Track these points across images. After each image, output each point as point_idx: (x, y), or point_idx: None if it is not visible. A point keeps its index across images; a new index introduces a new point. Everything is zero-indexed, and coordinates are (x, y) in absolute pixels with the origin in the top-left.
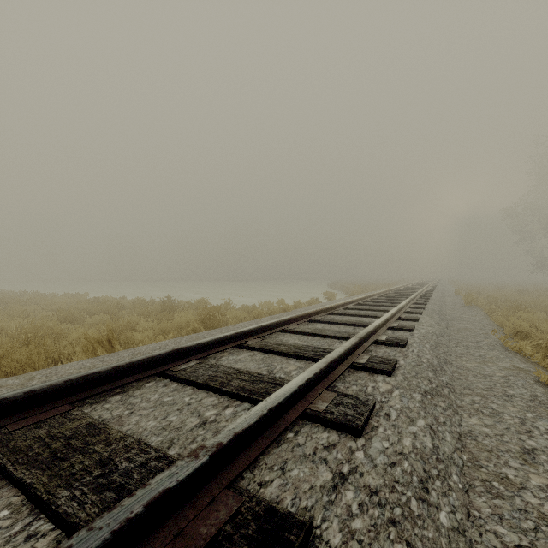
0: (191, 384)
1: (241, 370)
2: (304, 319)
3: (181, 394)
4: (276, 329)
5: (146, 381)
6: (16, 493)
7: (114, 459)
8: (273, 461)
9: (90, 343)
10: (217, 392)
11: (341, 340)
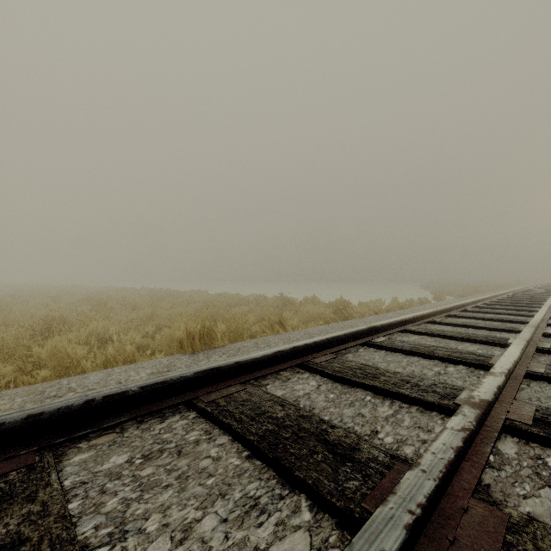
0: (398, 351)
1: (432, 345)
2: (442, 314)
3: (396, 356)
4: (424, 320)
5: (357, 348)
6: (364, 390)
7: (409, 381)
8: (527, 396)
9: (273, 323)
10: (426, 357)
11: (499, 332)
